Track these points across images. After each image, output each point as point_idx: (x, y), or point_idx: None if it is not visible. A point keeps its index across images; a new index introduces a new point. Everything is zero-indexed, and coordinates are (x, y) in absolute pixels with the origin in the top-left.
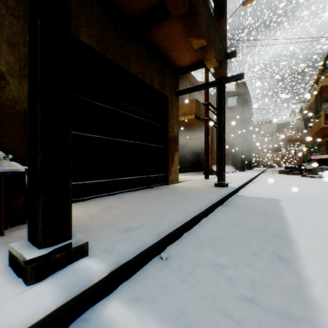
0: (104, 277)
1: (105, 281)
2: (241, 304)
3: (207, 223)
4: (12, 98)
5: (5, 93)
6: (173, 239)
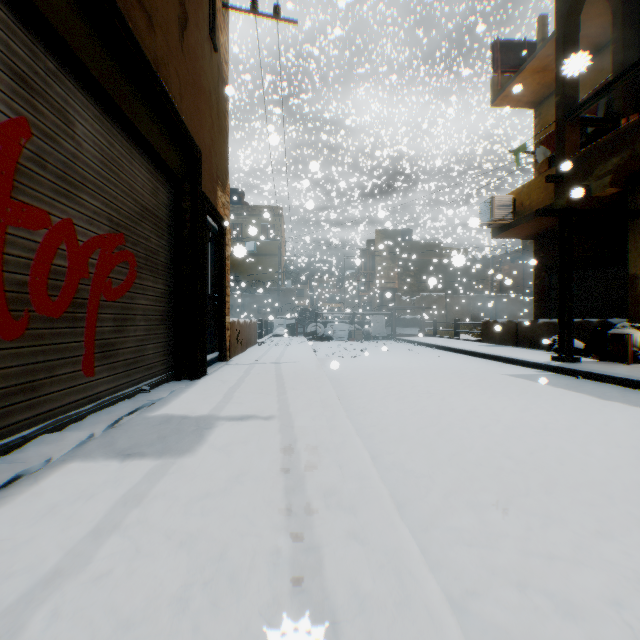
0: (554, 366)
1: (554, 367)
2: (535, 377)
3: (639, 392)
4: (639, 288)
5: (636, 287)
6: (595, 379)
